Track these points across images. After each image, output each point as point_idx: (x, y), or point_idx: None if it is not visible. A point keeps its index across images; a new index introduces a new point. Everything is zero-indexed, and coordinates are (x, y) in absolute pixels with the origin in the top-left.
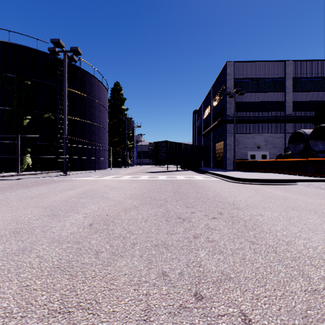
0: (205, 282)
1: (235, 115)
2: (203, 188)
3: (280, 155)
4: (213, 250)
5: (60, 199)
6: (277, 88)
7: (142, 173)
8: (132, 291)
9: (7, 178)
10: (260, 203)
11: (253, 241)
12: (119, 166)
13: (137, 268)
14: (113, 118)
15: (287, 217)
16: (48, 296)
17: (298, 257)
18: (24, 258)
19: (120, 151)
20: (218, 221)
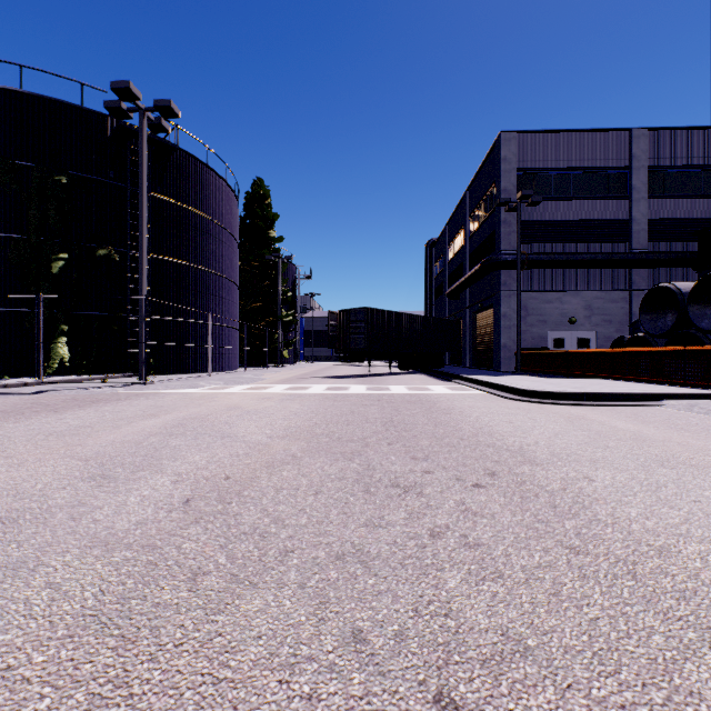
0: (462, 661)
1: (521, 250)
2: (449, 413)
3: (620, 340)
4: (479, 570)
5: (123, 440)
6: (614, 191)
7: (313, 380)
8: (273, 686)
9: (15, 390)
10: (582, 449)
11: (576, 547)
12: (262, 364)
13: (290, 620)
14: (250, 259)
15: (651, 484)
16: (56, 701)
17: (692, 591)
18: (14, 590)
19: (266, 330)
20: (488, 493)
